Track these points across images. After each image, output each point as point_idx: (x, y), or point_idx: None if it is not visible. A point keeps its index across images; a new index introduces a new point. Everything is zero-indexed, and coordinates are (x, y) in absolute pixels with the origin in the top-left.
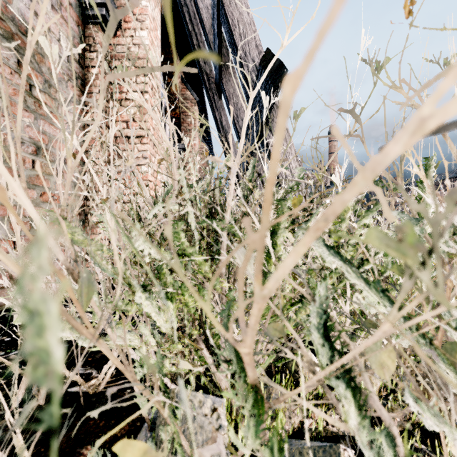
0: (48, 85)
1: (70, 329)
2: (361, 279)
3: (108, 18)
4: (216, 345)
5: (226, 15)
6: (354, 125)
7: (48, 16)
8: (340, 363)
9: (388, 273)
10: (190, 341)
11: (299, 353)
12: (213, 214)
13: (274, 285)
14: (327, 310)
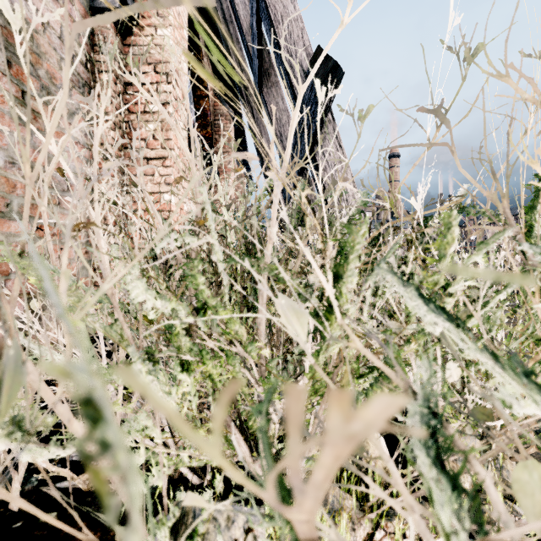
0: (46, 92)
1: (5, 437)
2: (486, 353)
3: None
4: (252, 428)
5: (268, 9)
6: (435, 134)
7: (46, 6)
8: (492, 539)
9: (493, 332)
10: None
11: (410, 523)
12: (250, 252)
13: (381, 413)
14: (437, 409)
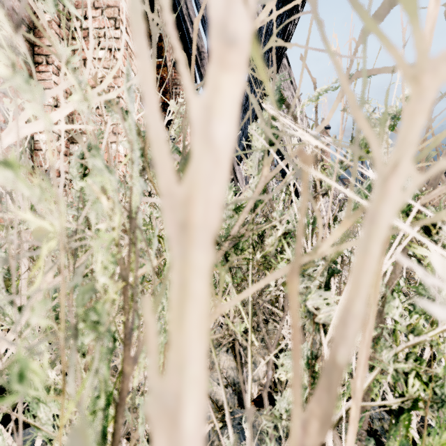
0: None
1: None
2: None
3: None
4: None
5: None
6: None
7: None
8: None
9: None
10: None
11: None
12: None
13: None
14: None
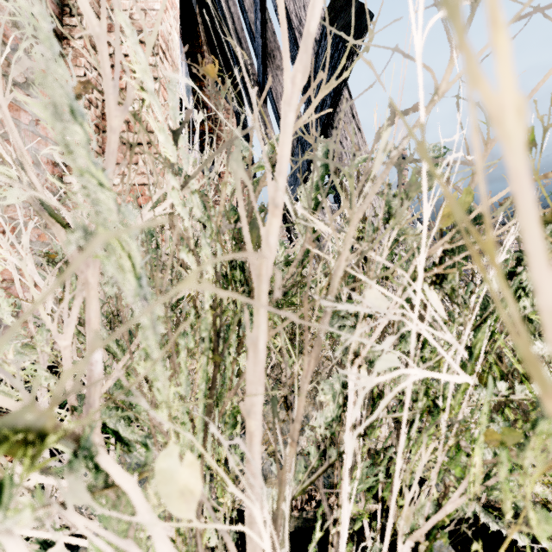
0: None
1: None
2: None
3: None
4: None
5: None
6: None
7: None
8: None
9: None
10: None
11: None
12: (242, 248)
13: None
14: None
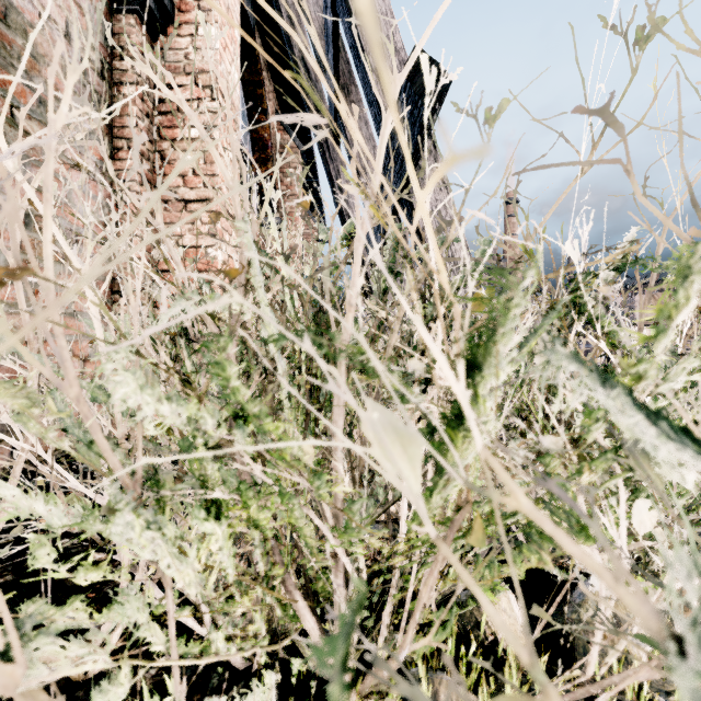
0: (45, 109)
1: None
2: None
3: (151, 3)
4: (323, 591)
5: None
6: (591, 153)
7: None
8: None
9: None
10: (268, 590)
11: None
12: (322, 325)
13: None
14: None
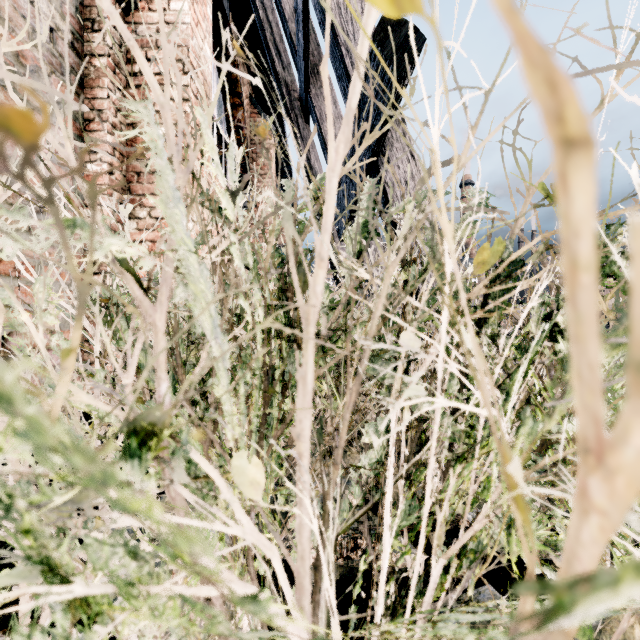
0: None
1: None
2: None
3: None
4: None
5: None
6: (615, 79)
7: None
8: None
9: None
10: None
11: None
12: (287, 291)
13: None
14: None
